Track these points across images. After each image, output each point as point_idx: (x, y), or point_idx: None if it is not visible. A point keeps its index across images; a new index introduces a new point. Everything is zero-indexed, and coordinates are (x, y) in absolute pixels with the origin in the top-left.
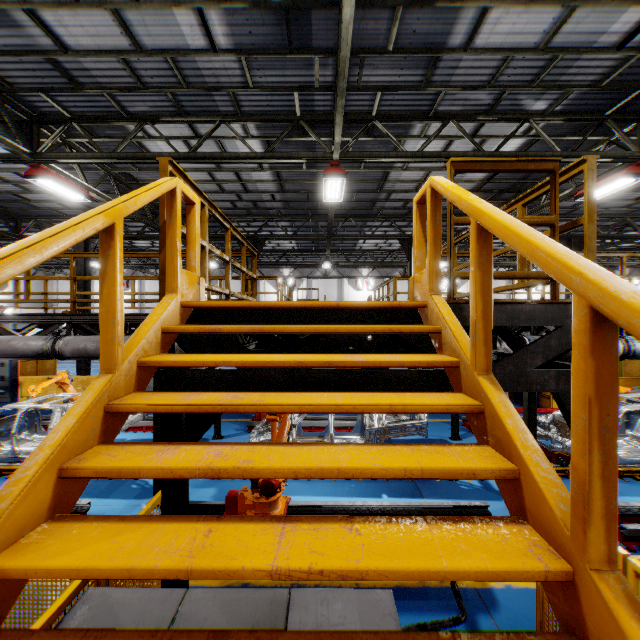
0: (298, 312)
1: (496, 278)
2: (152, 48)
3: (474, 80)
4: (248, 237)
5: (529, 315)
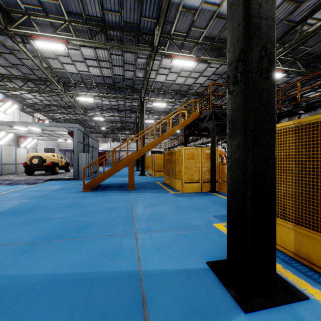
0: (190, 122)
1: (204, 109)
2: (210, 75)
3: (291, 10)
4: (292, 98)
5: (205, 114)
